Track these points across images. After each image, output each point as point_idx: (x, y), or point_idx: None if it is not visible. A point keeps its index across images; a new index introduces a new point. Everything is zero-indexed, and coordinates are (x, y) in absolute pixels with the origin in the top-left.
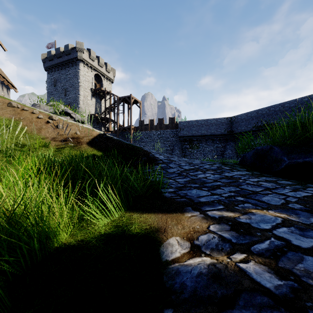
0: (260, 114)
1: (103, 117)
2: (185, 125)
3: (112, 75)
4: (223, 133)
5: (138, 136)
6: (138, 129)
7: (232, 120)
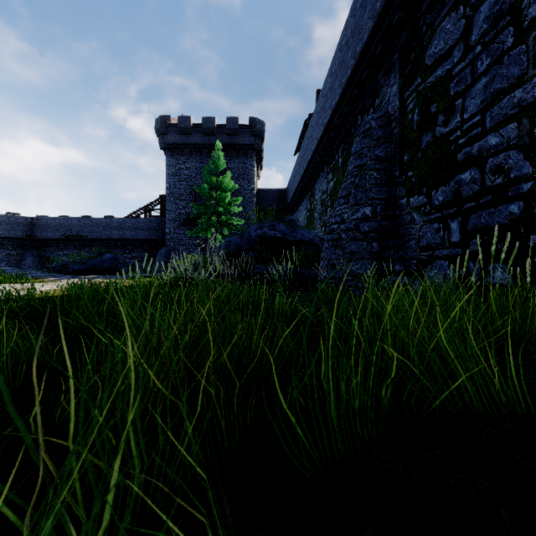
0: (70, 223)
1: None
2: None
3: None
4: (20, 237)
5: None
6: None
7: (34, 221)
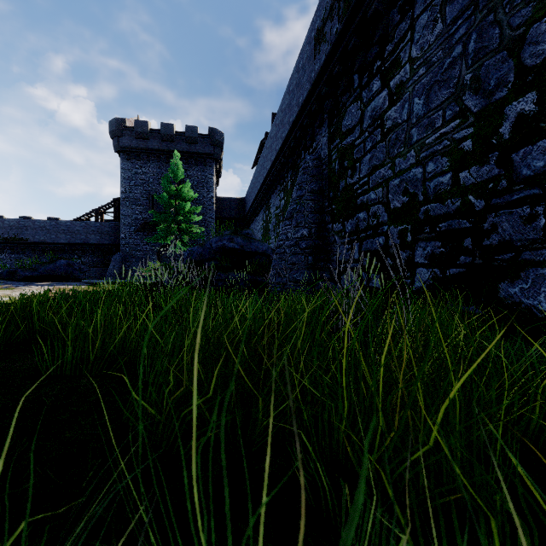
0: (7, 224)
1: None
2: None
3: None
4: None
5: None
6: None
7: None
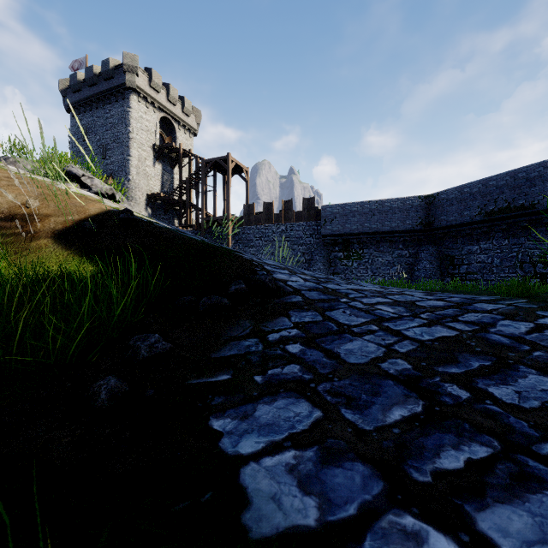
0: (495, 186)
1: (176, 200)
2: (335, 212)
3: (195, 120)
4: (412, 228)
5: (243, 235)
6: (243, 222)
7: (432, 200)
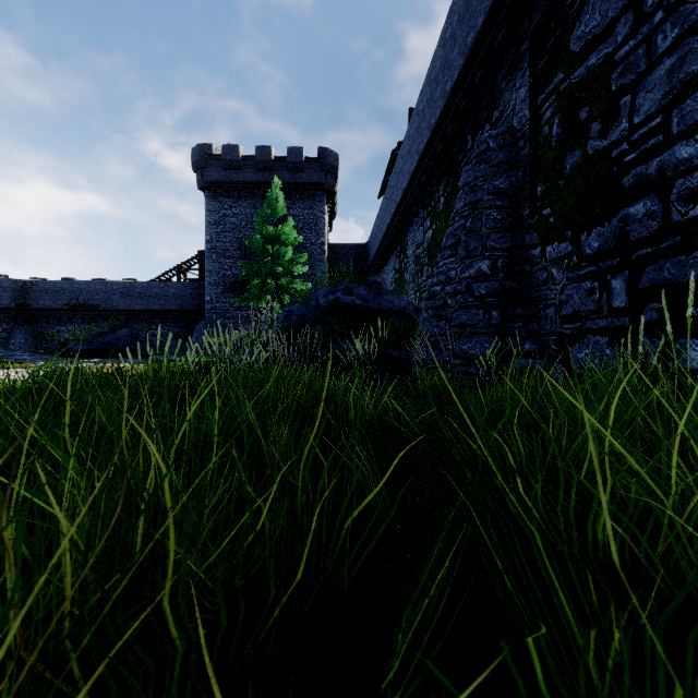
0: (76, 288)
1: None
2: None
3: None
4: (7, 307)
5: None
6: None
7: (27, 286)
